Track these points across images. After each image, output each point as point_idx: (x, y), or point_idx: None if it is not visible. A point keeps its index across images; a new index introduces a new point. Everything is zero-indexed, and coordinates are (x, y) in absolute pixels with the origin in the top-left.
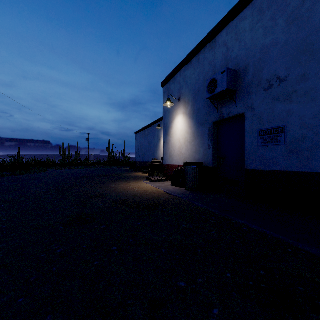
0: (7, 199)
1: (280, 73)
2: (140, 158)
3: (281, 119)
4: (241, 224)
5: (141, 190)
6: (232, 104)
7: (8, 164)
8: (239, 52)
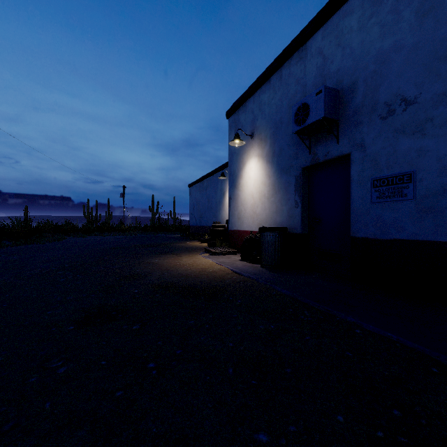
0: None
1: (406, 92)
2: (196, 221)
3: (407, 162)
4: (350, 322)
5: (197, 267)
6: (332, 141)
7: (9, 230)
8: (342, 63)
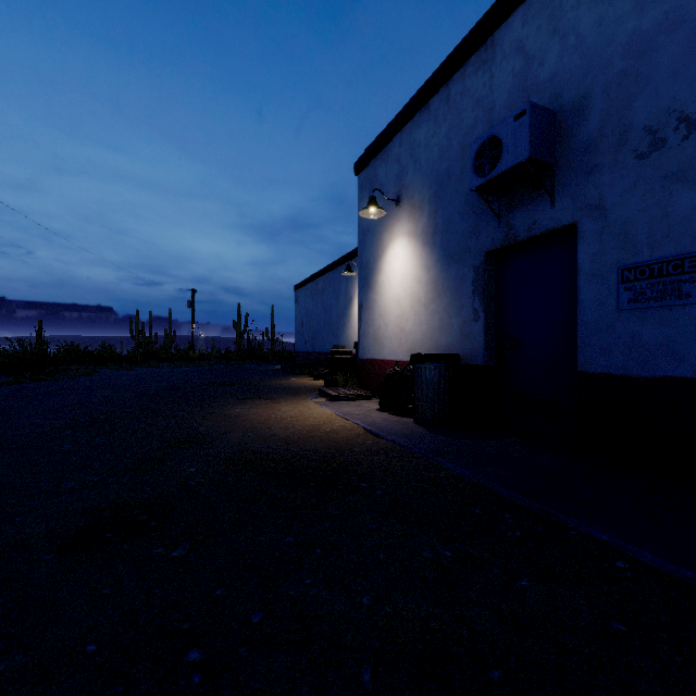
0: None
1: (688, 105)
2: (305, 345)
3: (692, 234)
4: (599, 543)
5: (305, 423)
6: (541, 203)
7: (6, 358)
8: (560, 63)
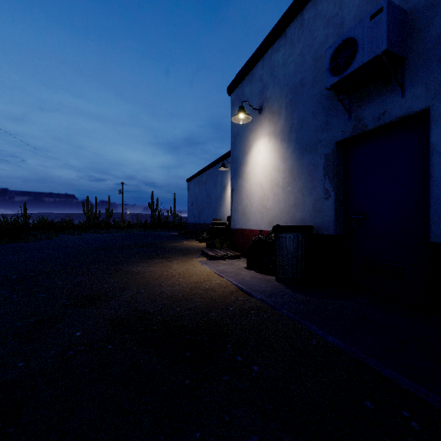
0: None
1: None
2: (194, 218)
3: None
4: None
5: (189, 280)
6: (391, 95)
7: None
8: None
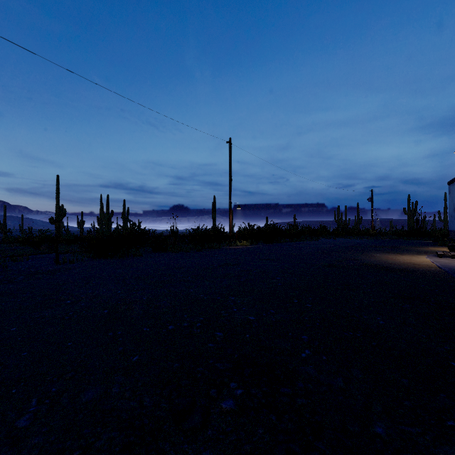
0: (293, 253)
1: None
2: None
3: None
4: None
5: (406, 261)
6: None
7: (288, 232)
8: None
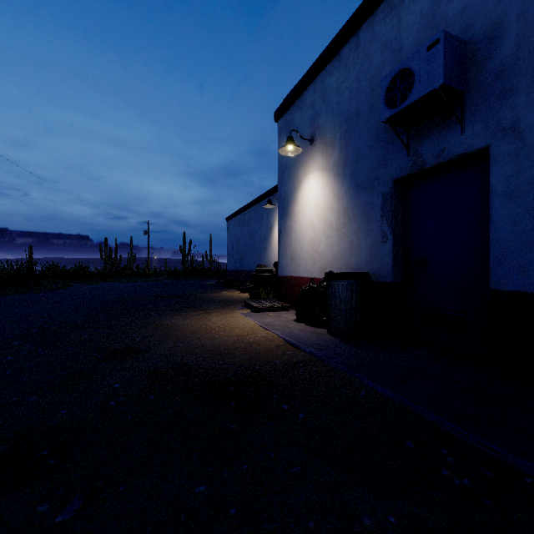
0: None
1: None
2: (235, 264)
3: None
4: None
5: (230, 334)
6: (450, 130)
7: None
8: None
